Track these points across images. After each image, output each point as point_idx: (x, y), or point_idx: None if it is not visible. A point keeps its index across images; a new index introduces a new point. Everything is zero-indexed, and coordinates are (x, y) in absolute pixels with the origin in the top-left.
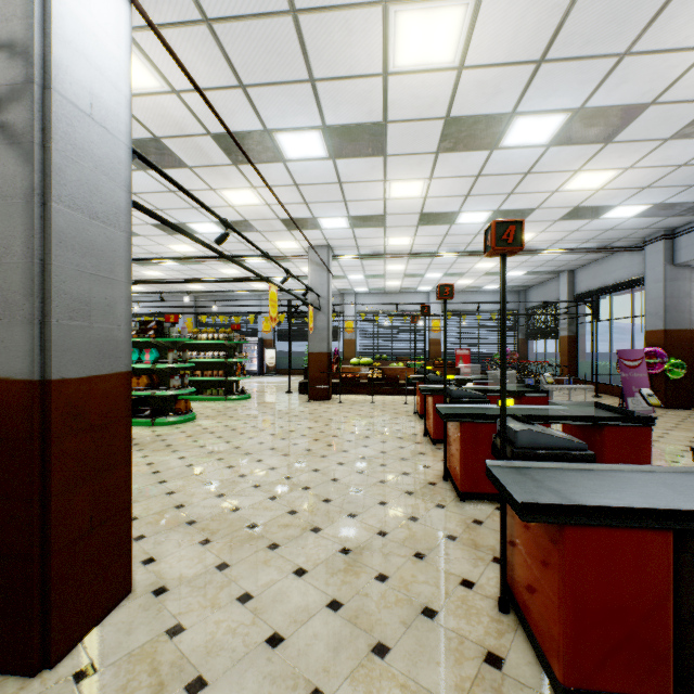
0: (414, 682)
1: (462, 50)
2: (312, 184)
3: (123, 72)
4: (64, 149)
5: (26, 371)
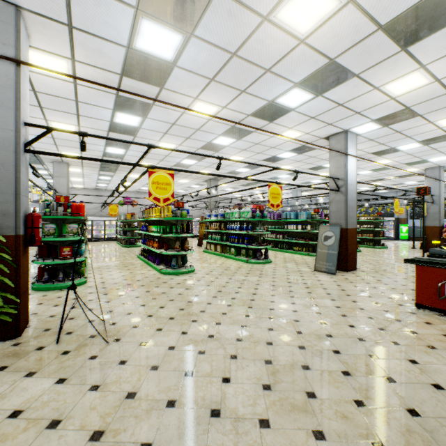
0: None
1: None
2: (418, 152)
3: (355, 172)
4: (348, 192)
5: (344, 227)
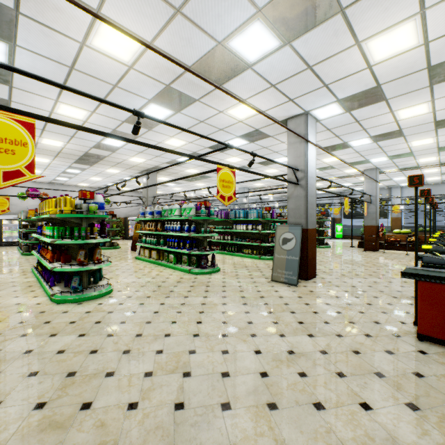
0: (388, 294)
1: (431, 109)
2: (365, 150)
3: (315, 163)
4: (309, 186)
5: (304, 227)
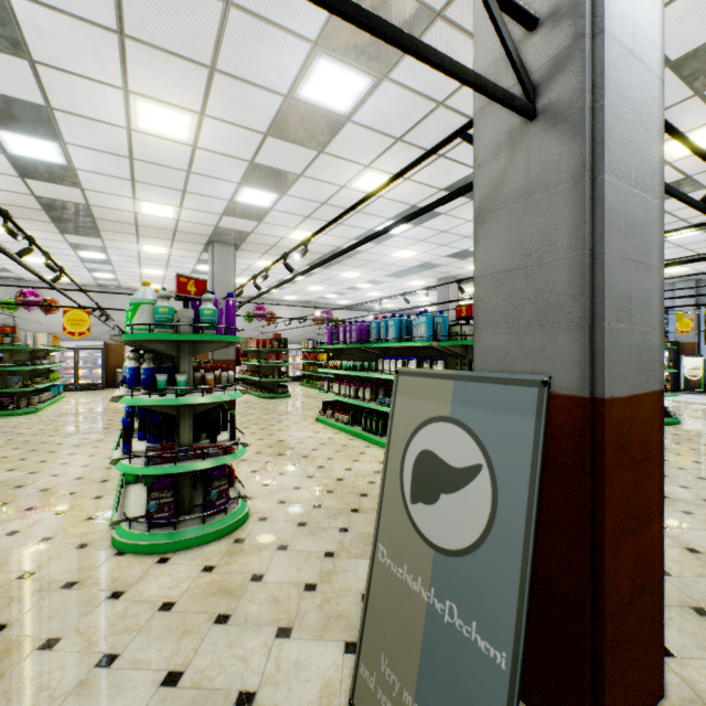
0: None
1: None
2: None
3: None
4: (611, 103)
5: (573, 385)
